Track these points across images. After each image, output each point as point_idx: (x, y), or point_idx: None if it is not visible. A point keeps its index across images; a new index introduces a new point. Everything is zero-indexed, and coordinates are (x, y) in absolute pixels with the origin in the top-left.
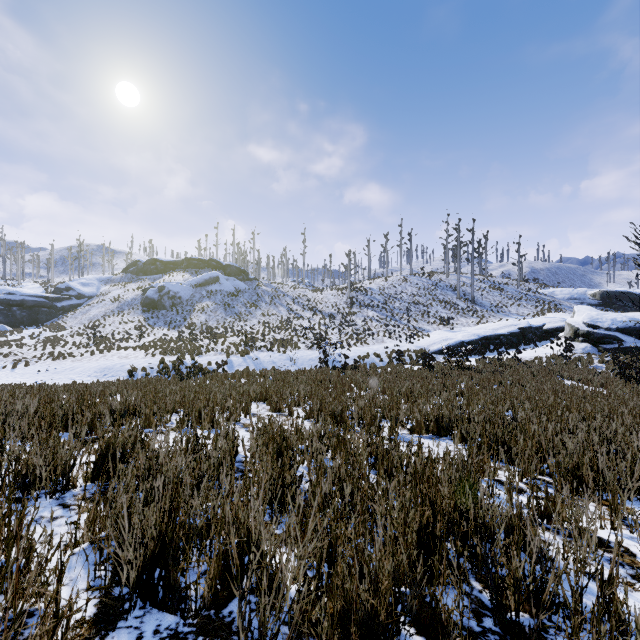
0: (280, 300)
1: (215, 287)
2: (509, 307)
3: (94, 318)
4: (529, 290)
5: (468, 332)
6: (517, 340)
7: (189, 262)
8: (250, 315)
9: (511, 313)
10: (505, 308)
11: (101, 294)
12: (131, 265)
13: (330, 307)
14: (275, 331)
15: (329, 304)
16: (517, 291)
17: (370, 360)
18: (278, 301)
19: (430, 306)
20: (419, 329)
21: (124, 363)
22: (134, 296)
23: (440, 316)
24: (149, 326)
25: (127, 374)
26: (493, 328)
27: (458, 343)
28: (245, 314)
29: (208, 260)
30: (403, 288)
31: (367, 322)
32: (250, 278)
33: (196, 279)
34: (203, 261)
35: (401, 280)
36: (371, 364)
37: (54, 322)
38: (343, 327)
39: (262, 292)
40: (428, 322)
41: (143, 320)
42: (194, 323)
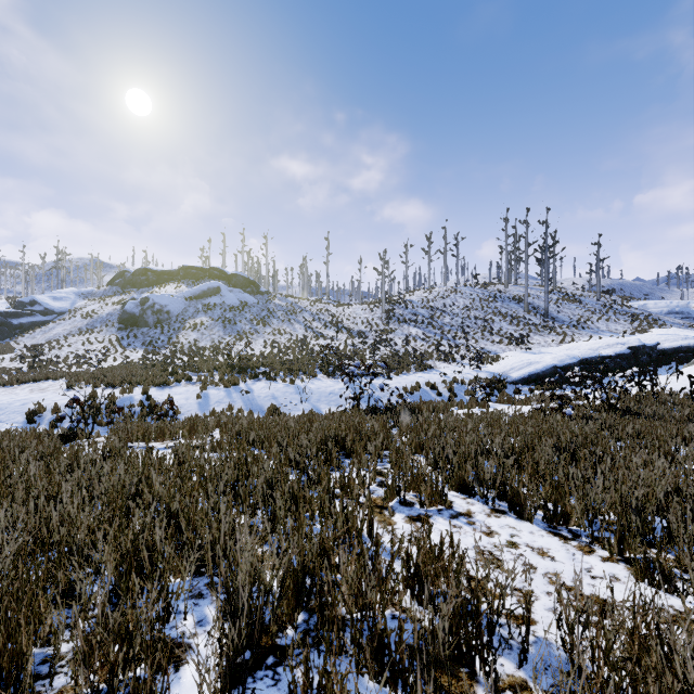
0: (296, 316)
1: (214, 300)
2: (595, 322)
3: (54, 338)
4: (613, 303)
5: (557, 353)
6: (628, 364)
7: (186, 271)
8: (256, 334)
9: (601, 330)
10: (590, 324)
11: (75, 310)
12: (117, 276)
13: (360, 324)
14: (283, 352)
15: (358, 320)
16: (598, 304)
17: (422, 394)
18: (294, 317)
19: (491, 321)
20: (482, 350)
21: (30, 399)
22: (111, 311)
23: (509, 333)
24: (120, 347)
25: (25, 418)
26: (590, 348)
27: (549, 368)
28: (250, 332)
29: (209, 269)
30: (453, 300)
31: (409, 341)
32: (261, 291)
33: (191, 290)
34: (203, 270)
35: (449, 291)
36: (438, 403)
37: (4, 343)
38: (378, 347)
39: (274, 307)
40: (492, 341)
41: (115, 340)
42: (177, 342)
